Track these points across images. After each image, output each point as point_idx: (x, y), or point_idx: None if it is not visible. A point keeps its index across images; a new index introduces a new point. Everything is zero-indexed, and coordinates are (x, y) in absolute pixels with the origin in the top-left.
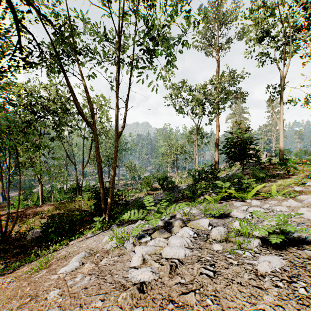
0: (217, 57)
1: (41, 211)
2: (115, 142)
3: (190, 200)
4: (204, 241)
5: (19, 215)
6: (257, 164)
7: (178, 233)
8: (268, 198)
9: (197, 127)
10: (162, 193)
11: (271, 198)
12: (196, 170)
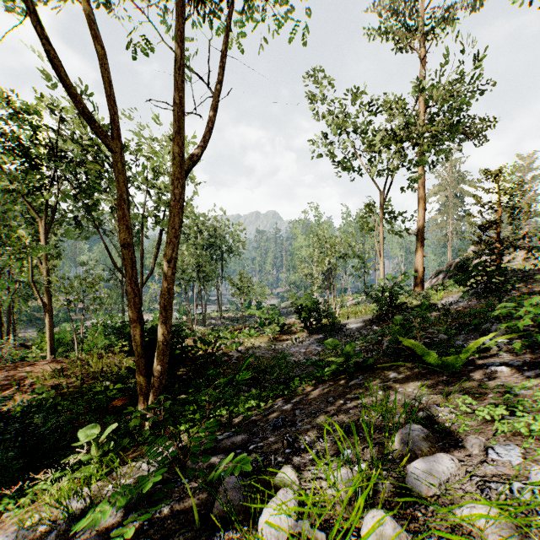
0: (422, 52)
1: (27, 377)
2: (173, 182)
3: (448, 381)
4: None
5: None
6: (536, 272)
7: None
8: None
9: (381, 196)
10: (307, 339)
11: None
12: (383, 288)
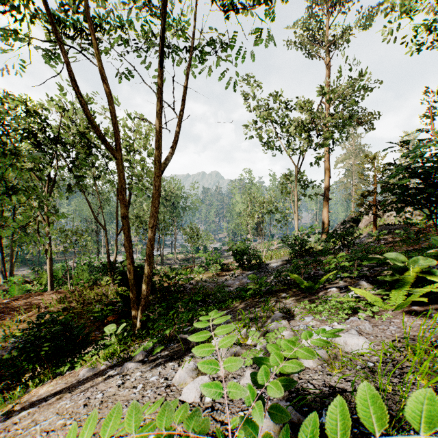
0: (327, 59)
1: (40, 303)
2: (154, 179)
3: (307, 296)
4: None
5: (1, 310)
6: (401, 226)
7: None
8: None
9: (296, 169)
10: (241, 274)
11: None
12: (296, 238)
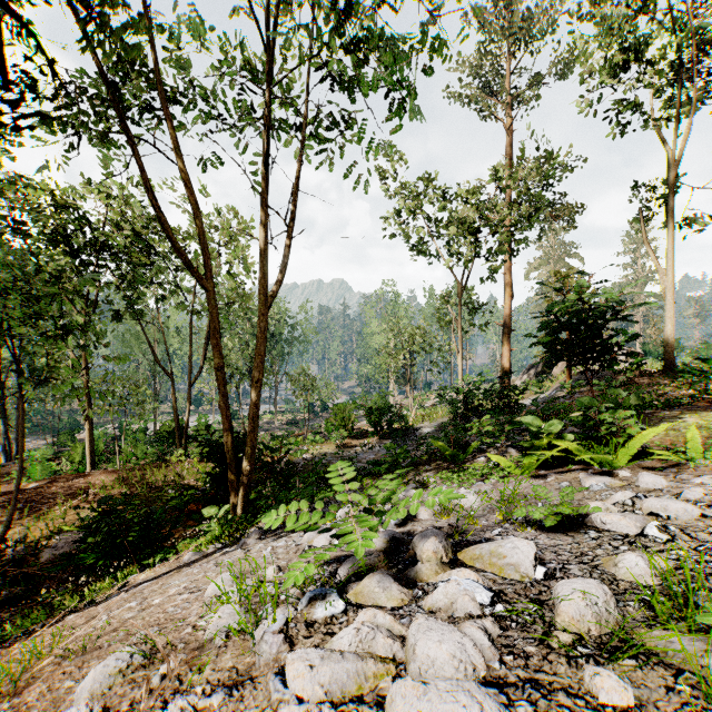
0: (509, 121)
1: (85, 488)
2: (260, 318)
3: (450, 467)
4: (539, 642)
5: (31, 498)
6: (607, 374)
7: (435, 590)
8: (681, 465)
9: (459, 287)
10: (377, 445)
11: (694, 468)
12: (458, 390)
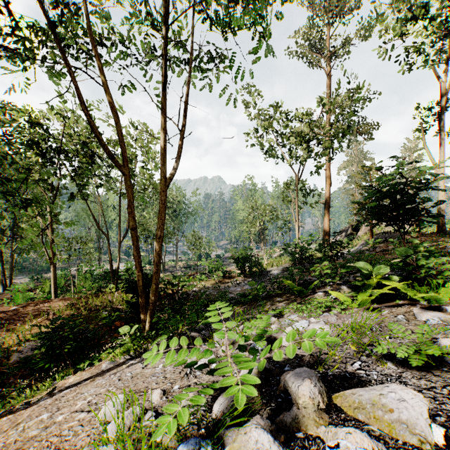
0: (328, 69)
1: (48, 310)
2: (161, 194)
3: (297, 299)
4: None
5: (11, 317)
6: (397, 234)
7: None
8: None
9: (296, 178)
10: (242, 281)
11: None
12: (296, 245)
